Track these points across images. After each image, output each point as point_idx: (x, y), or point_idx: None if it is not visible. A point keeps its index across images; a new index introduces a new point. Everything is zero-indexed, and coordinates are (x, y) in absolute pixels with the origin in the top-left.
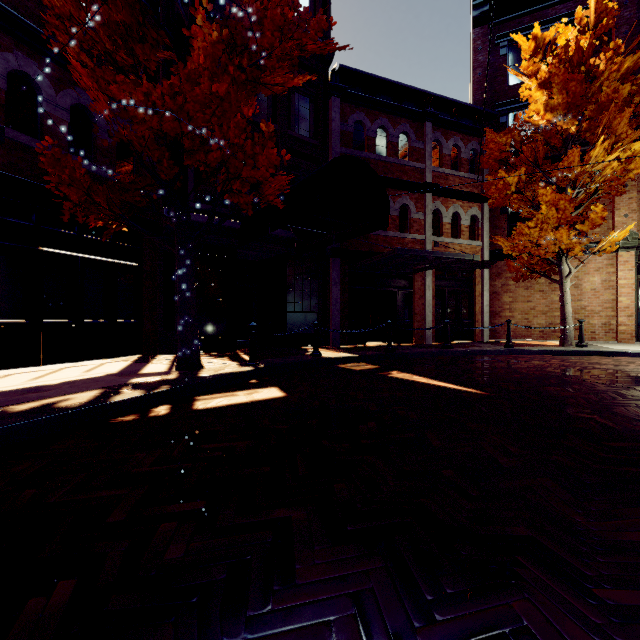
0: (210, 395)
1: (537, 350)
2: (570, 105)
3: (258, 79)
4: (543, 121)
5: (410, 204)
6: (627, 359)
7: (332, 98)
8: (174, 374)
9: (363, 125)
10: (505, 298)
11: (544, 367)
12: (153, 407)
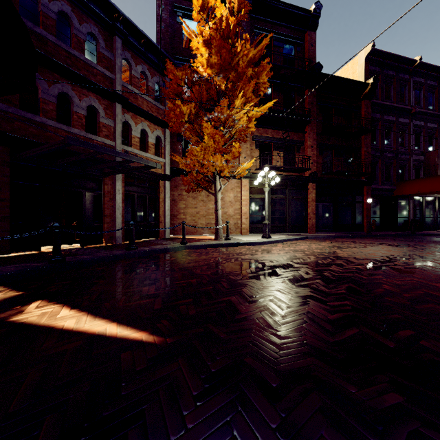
0: None
1: (203, 245)
2: (222, 67)
3: None
4: (206, 74)
5: (99, 108)
6: (253, 247)
7: None
8: None
9: None
10: (181, 204)
11: (212, 263)
12: None
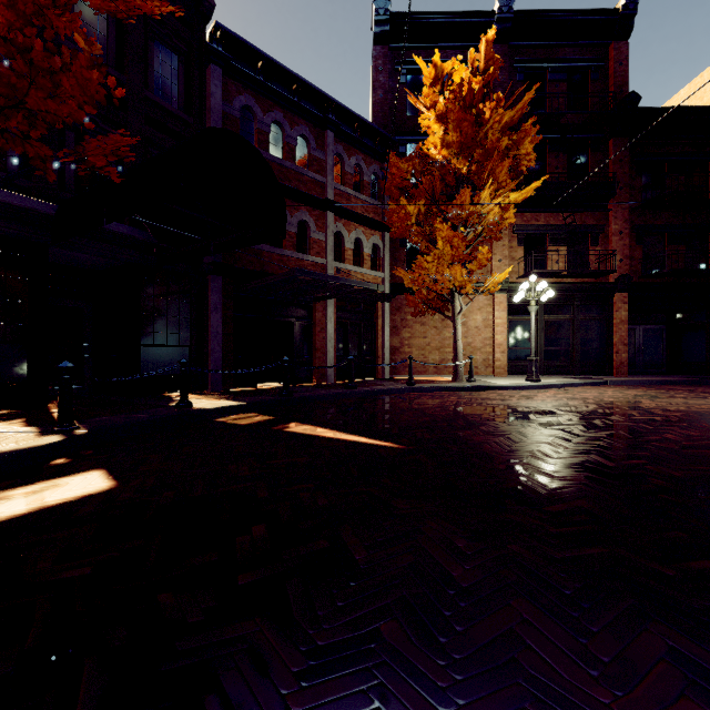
0: None
1: (436, 387)
2: (463, 145)
3: None
4: (440, 156)
5: (310, 221)
6: (507, 393)
7: (211, 66)
8: None
9: (253, 113)
10: (404, 333)
11: (447, 406)
12: None
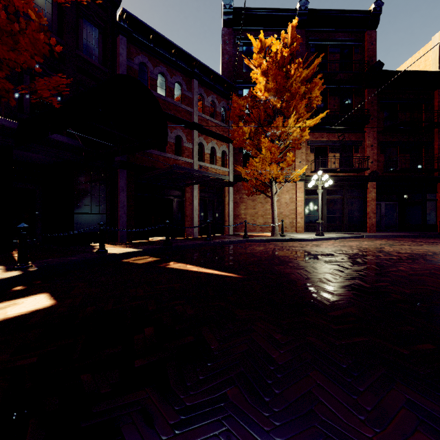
0: None
1: (261, 239)
2: (277, 90)
3: None
4: (263, 97)
5: (183, 136)
6: (304, 243)
7: (120, 36)
8: None
9: (147, 67)
10: (242, 206)
11: (268, 251)
12: None
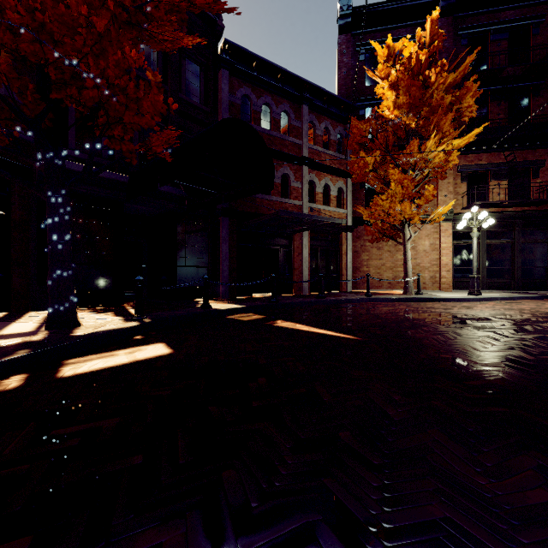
0: (83, 357)
1: (389, 298)
2: (411, 105)
3: (143, 24)
4: (392, 116)
5: (290, 174)
6: (450, 304)
7: (222, 70)
8: (41, 334)
9: (250, 99)
10: (363, 256)
11: (397, 312)
12: (2, 378)
